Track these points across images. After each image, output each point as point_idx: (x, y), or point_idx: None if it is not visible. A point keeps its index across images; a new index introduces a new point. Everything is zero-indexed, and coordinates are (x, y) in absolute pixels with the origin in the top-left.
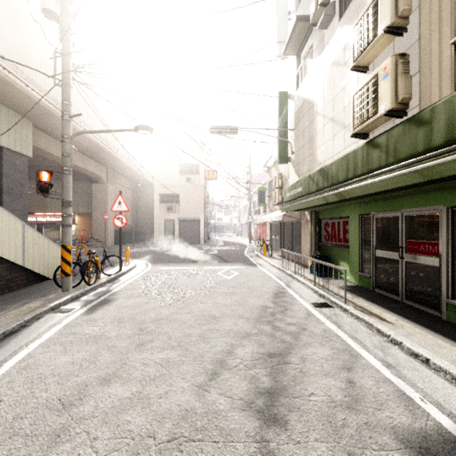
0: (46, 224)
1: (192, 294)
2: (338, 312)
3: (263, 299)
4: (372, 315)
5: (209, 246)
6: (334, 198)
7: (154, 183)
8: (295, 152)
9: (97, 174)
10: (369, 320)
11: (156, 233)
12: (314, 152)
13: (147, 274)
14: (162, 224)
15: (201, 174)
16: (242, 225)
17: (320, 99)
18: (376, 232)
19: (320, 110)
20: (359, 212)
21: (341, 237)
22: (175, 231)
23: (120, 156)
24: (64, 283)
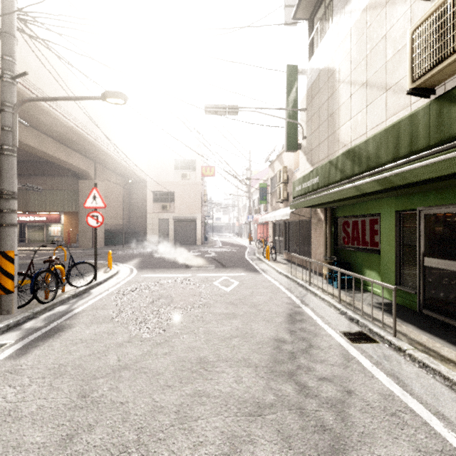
0: (29, 223)
1: (178, 317)
2: (388, 351)
3: (275, 326)
4: (448, 362)
5: (206, 248)
6: (375, 186)
7: (148, 180)
8: (307, 136)
9: (84, 170)
10: (451, 376)
11: (149, 233)
12: (336, 131)
13: (128, 284)
14: (155, 223)
15: (197, 170)
16: (241, 225)
17: (345, 62)
18: (425, 234)
19: (345, 76)
20: (396, 208)
21: (367, 239)
22: (170, 231)
23: (108, 149)
24: (4, 303)
